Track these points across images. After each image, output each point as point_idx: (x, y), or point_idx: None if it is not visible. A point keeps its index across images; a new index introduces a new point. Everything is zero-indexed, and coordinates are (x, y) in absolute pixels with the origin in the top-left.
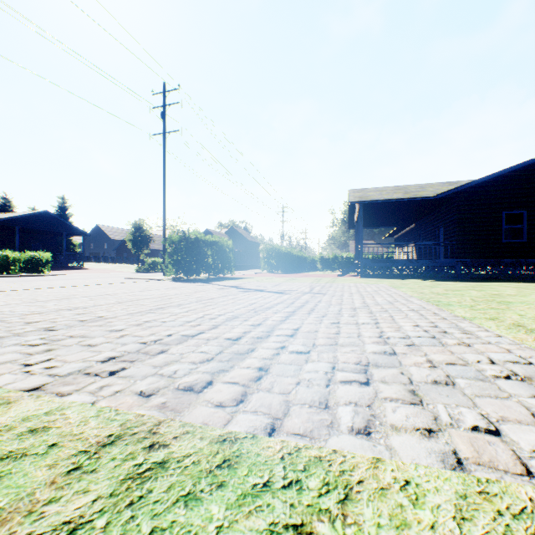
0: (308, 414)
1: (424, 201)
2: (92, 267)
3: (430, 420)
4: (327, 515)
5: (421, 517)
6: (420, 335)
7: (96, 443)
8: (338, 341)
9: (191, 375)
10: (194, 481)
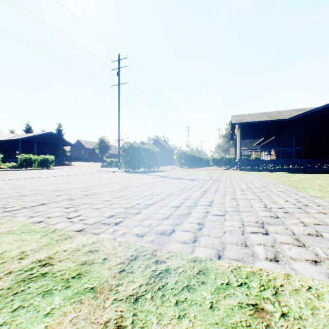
0: (237, 249)
1: (281, 121)
2: (76, 164)
3: (313, 255)
4: (268, 300)
5: (324, 305)
6: (290, 207)
7: (126, 259)
8: (240, 209)
9: (160, 226)
10: (187, 280)
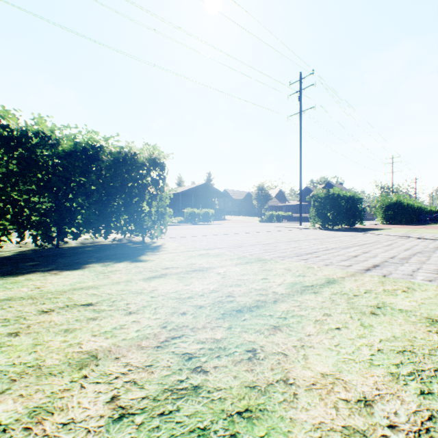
0: None
1: None
2: (229, 218)
3: None
4: None
5: None
6: None
7: None
8: None
9: None
10: None
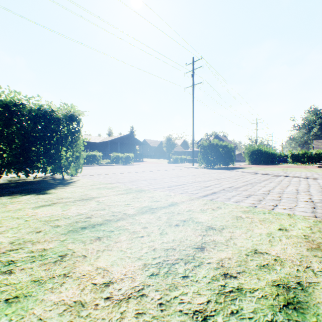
0: None
1: None
2: (146, 160)
3: None
4: None
5: None
6: None
7: None
8: None
9: None
10: None
